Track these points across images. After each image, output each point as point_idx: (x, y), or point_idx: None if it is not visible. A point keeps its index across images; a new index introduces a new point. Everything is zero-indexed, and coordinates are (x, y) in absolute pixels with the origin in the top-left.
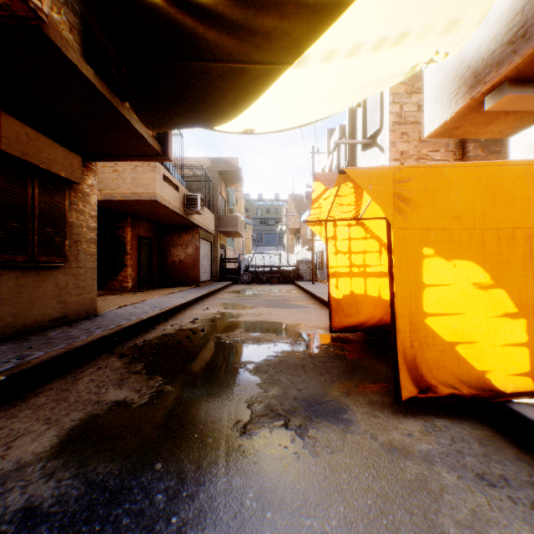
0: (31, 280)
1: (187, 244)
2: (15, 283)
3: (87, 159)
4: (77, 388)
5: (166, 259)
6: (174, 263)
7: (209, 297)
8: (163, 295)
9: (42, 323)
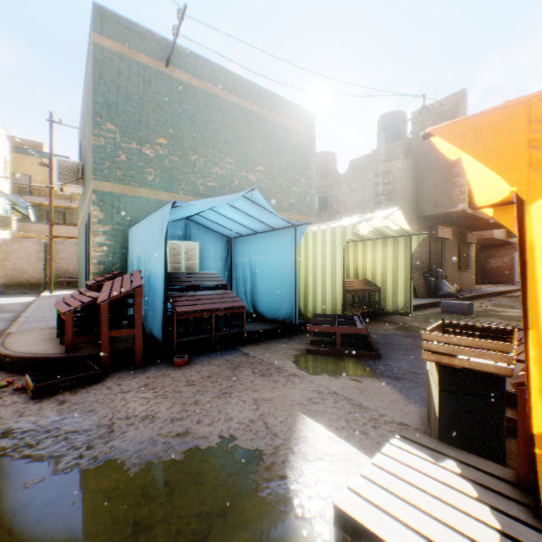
0: (463, 275)
1: (502, 256)
2: (461, 276)
3: (472, 232)
4: (498, 298)
5: (484, 266)
6: (491, 268)
7: None
8: (492, 287)
9: (465, 288)
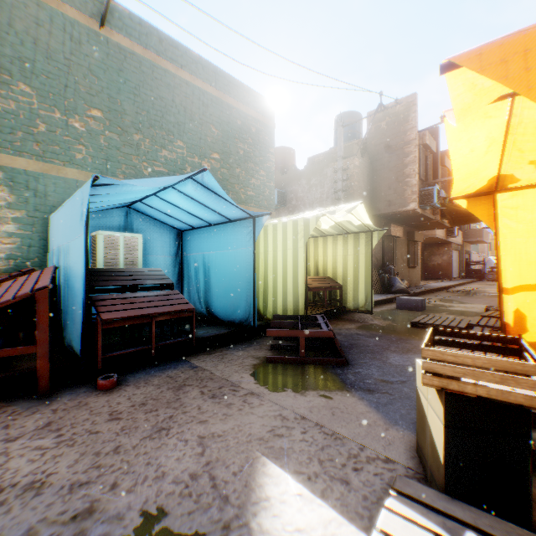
0: (412, 272)
1: (442, 254)
2: (410, 272)
3: (419, 231)
4: (443, 293)
5: (427, 263)
6: (433, 265)
7: (462, 285)
8: (435, 282)
9: (413, 284)
